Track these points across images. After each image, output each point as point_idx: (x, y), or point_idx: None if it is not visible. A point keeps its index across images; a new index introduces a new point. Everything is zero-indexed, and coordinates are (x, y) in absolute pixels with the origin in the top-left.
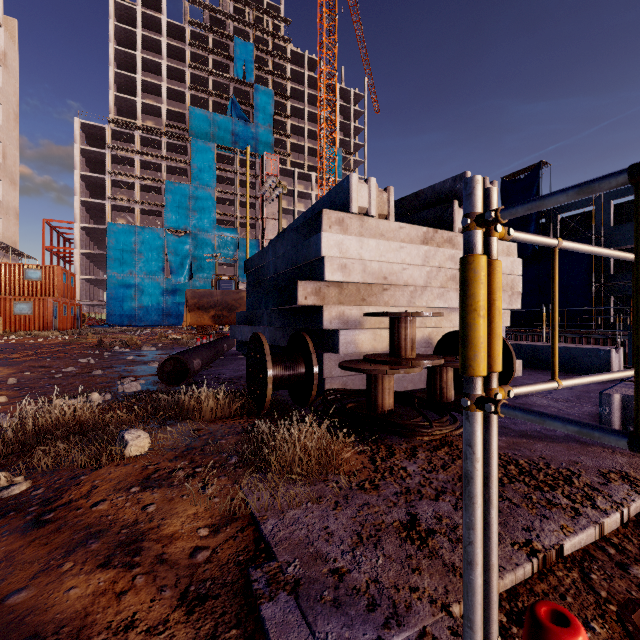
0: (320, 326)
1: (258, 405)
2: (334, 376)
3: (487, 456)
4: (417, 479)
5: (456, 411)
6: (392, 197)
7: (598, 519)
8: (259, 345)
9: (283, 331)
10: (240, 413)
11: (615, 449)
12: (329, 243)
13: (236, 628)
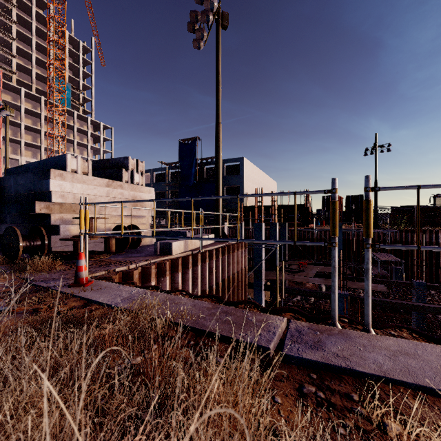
0: (49, 223)
1: (13, 260)
2: (57, 246)
3: (86, 244)
4: None
5: (109, 252)
6: (90, 165)
7: (129, 265)
8: (13, 232)
9: (24, 226)
10: (1, 264)
11: (153, 256)
12: (54, 185)
13: (26, 287)
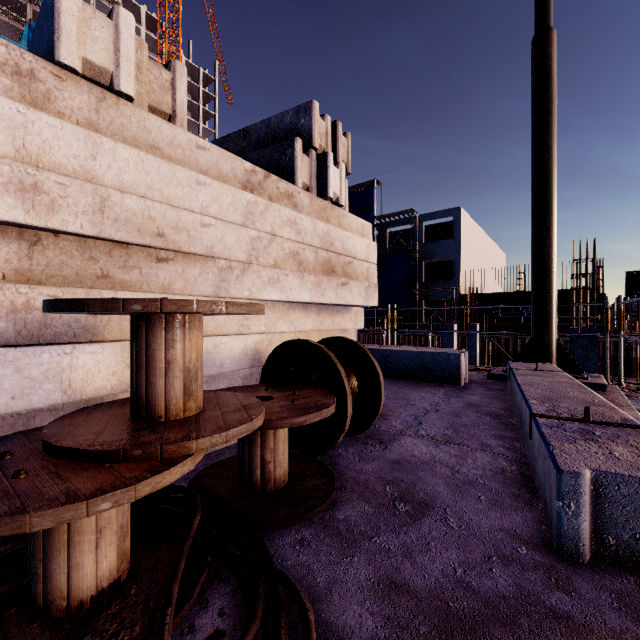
0: None
1: None
2: None
3: None
4: None
5: (283, 586)
6: (182, 83)
7: None
8: None
9: None
10: None
11: None
12: None
13: None
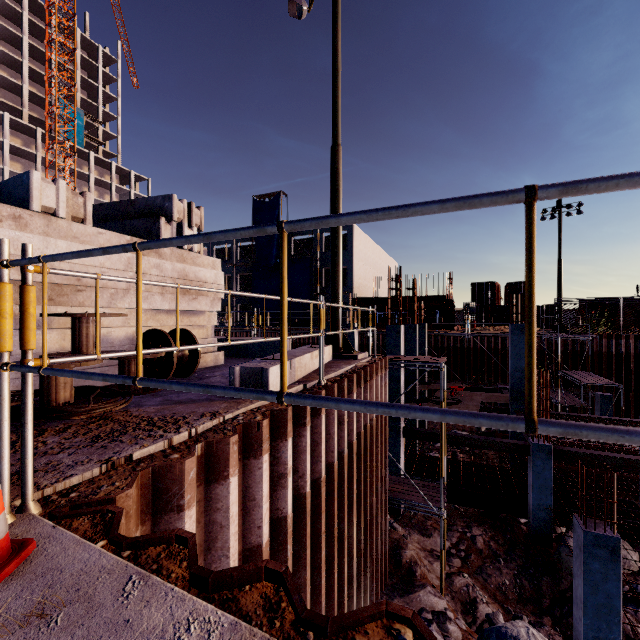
0: None
1: None
2: None
3: (24, 399)
4: (51, 445)
5: (126, 393)
6: (90, 202)
7: (171, 437)
8: None
9: None
10: None
11: (228, 400)
12: None
13: None
